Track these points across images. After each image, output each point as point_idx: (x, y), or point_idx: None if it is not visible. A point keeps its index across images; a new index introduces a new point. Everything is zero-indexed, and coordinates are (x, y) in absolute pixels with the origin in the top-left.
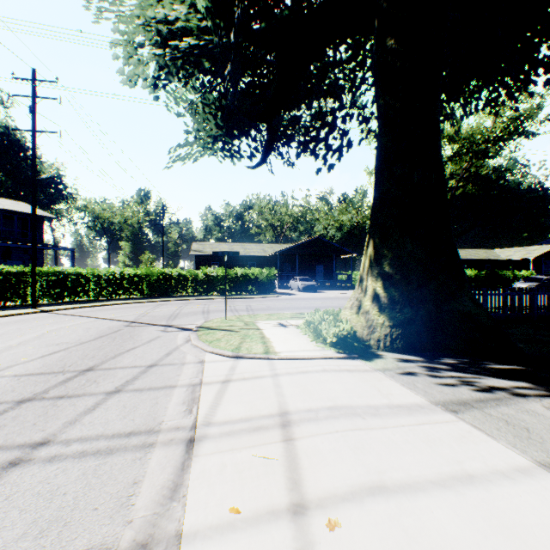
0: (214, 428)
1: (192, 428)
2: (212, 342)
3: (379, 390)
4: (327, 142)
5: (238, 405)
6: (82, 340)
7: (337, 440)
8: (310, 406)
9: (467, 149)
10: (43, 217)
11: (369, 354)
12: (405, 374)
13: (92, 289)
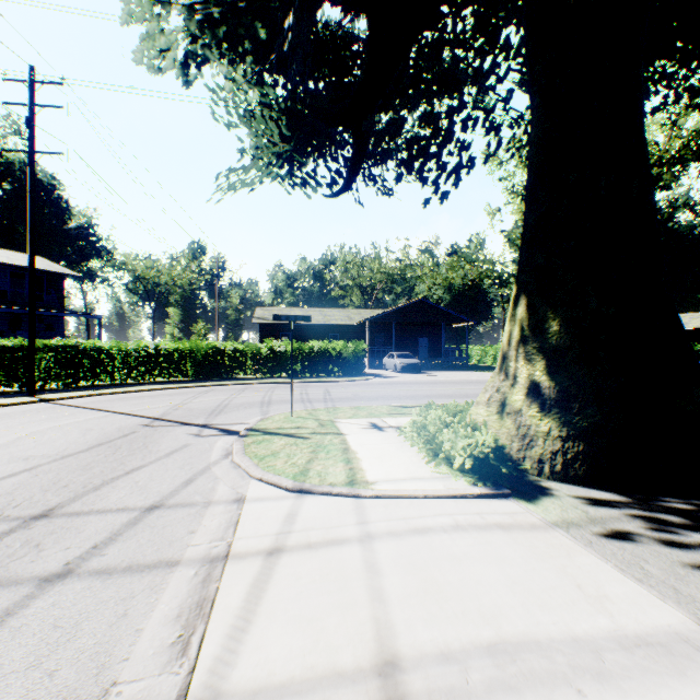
0: None
1: None
2: (264, 459)
3: (578, 585)
4: (440, 159)
5: (289, 628)
6: (67, 451)
7: None
8: (446, 643)
9: None
10: (63, 275)
11: (528, 486)
12: (610, 536)
13: (117, 369)
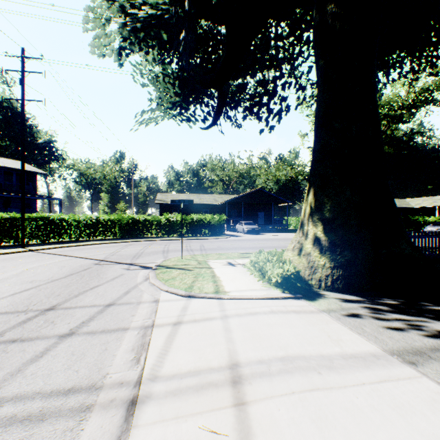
0: (160, 384)
1: (137, 384)
2: (168, 281)
3: (329, 335)
4: (269, 107)
5: (187, 353)
6: (54, 278)
7: (294, 406)
8: (261, 357)
9: (384, 115)
10: (36, 173)
11: (312, 293)
12: (350, 316)
13: (73, 231)
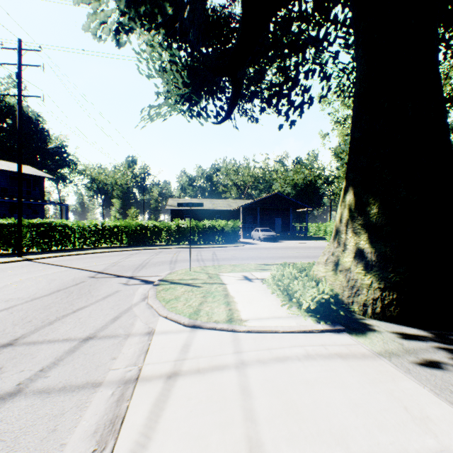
0: None
1: None
2: (169, 302)
3: (405, 407)
4: (290, 98)
5: (180, 445)
6: (36, 295)
7: None
8: None
9: None
10: (43, 178)
11: (356, 323)
12: (423, 365)
13: (77, 238)
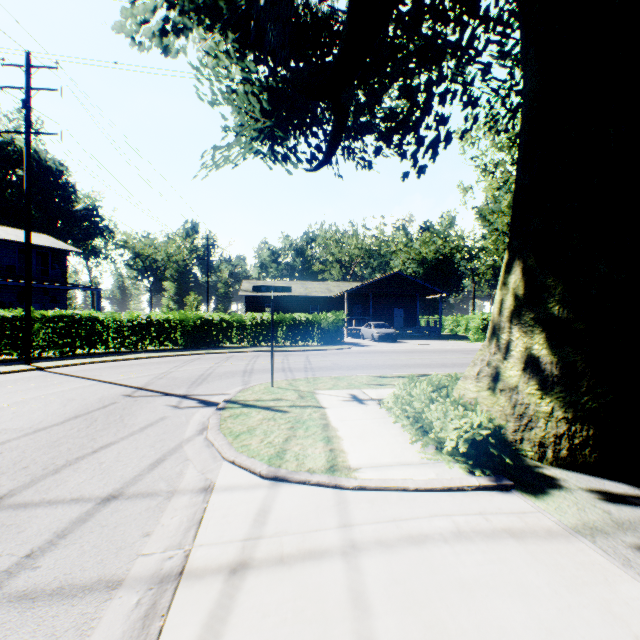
0: None
1: None
2: (239, 436)
3: (637, 637)
4: (418, 133)
5: None
6: (41, 424)
7: None
8: None
9: None
10: (66, 252)
11: (530, 474)
12: None
13: (111, 338)
